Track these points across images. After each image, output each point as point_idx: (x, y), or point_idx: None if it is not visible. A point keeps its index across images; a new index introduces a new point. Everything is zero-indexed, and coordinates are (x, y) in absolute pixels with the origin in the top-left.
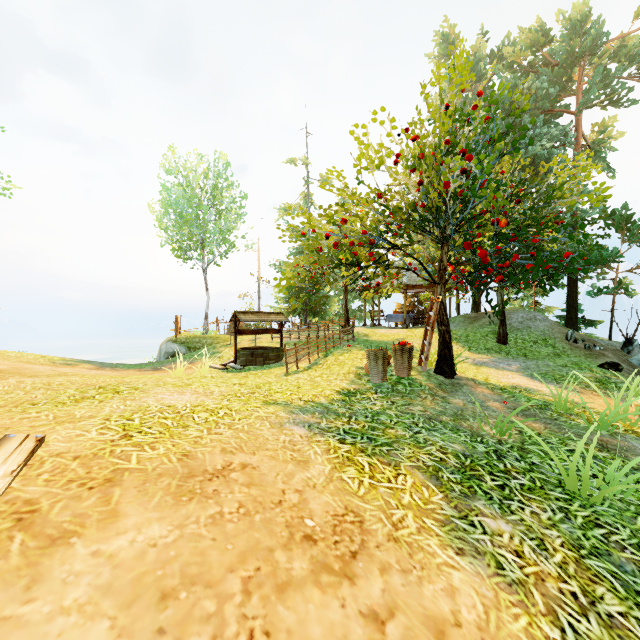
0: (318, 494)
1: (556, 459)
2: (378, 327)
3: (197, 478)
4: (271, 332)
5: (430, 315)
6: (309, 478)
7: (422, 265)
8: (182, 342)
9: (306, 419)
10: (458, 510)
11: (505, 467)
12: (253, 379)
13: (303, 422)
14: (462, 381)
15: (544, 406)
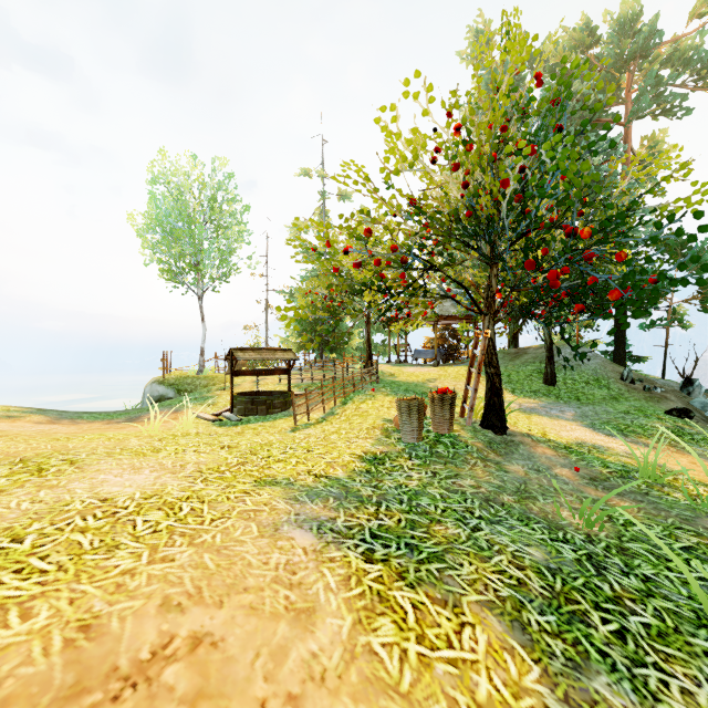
0: (329, 700)
1: (692, 581)
2: (405, 364)
3: (88, 698)
4: (277, 373)
5: (475, 354)
6: (314, 655)
7: (466, 291)
8: (170, 384)
9: (315, 513)
10: (572, 707)
11: (613, 590)
12: (250, 437)
13: (310, 520)
14: (516, 438)
15: (625, 473)
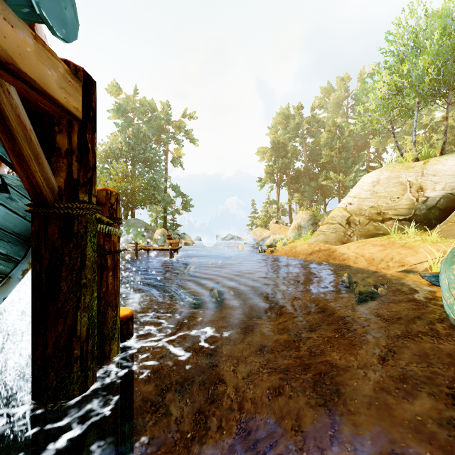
0: None
1: None
2: None
3: None
4: None
5: None
6: None
7: None
8: None
9: None
10: None
11: None
12: None
13: None
14: None
15: None
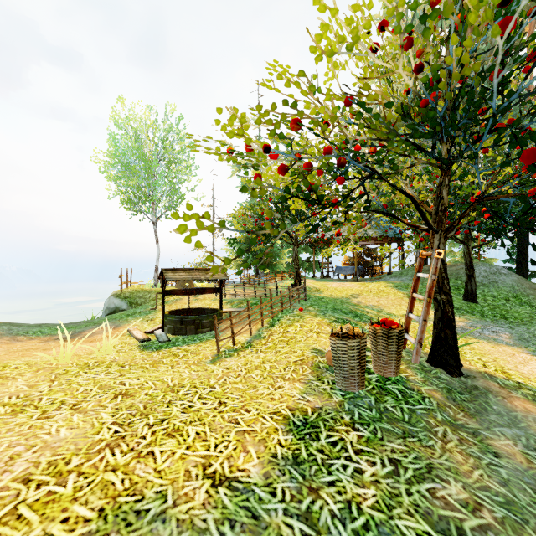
0: None
1: None
2: (328, 279)
3: None
4: (208, 292)
5: (418, 277)
6: None
7: (415, 203)
8: (125, 297)
9: None
10: None
11: None
12: (161, 372)
13: None
14: (478, 382)
15: None
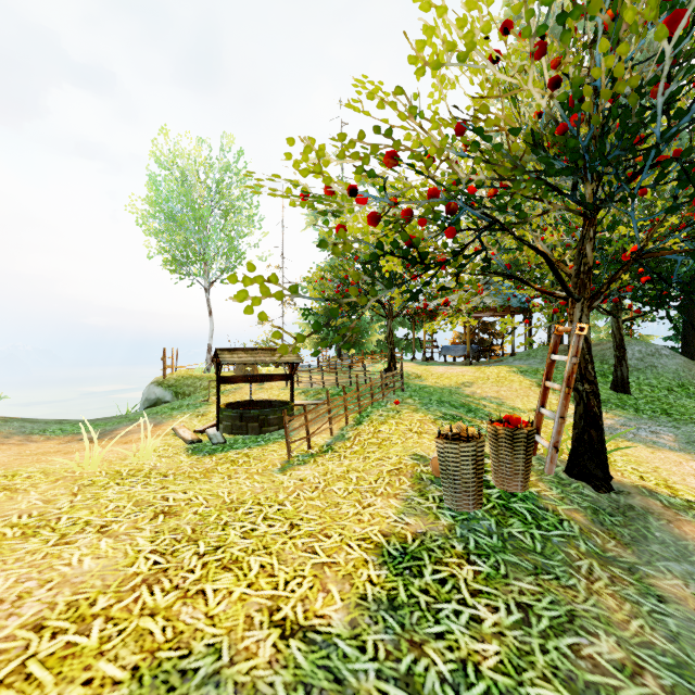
0: None
1: None
2: (432, 362)
3: None
4: (276, 379)
5: (553, 360)
6: None
7: (549, 262)
8: (169, 385)
9: None
10: None
11: None
12: (215, 484)
13: None
14: (634, 499)
15: None
